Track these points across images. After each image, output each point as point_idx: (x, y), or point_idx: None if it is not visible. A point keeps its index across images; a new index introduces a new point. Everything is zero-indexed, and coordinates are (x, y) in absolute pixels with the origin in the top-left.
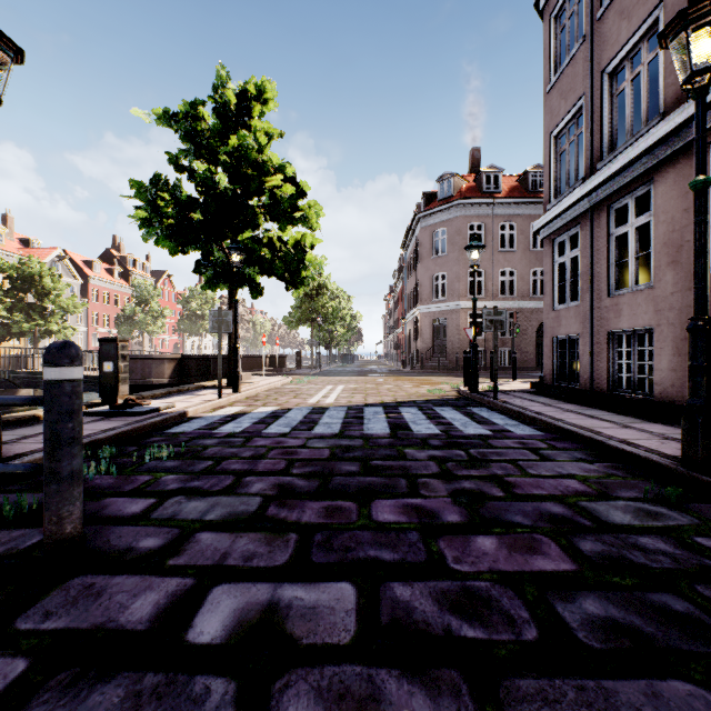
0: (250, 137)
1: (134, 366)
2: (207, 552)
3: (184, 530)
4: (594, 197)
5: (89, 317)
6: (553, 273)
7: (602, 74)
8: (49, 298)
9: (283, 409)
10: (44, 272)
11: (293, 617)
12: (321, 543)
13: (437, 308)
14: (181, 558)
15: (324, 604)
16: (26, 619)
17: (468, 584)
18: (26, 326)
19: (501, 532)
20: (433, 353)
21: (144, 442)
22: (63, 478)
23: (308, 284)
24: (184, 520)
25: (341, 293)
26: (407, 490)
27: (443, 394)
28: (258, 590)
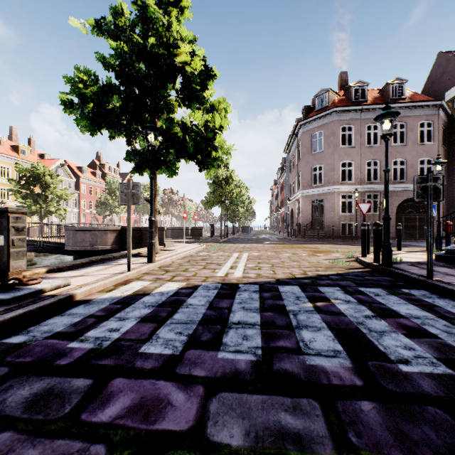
0: (160, 13)
1: (84, 235)
2: None
3: None
4: None
5: (80, 203)
6: None
7: None
8: (49, 189)
9: (189, 287)
10: (46, 173)
11: None
12: None
13: (315, 191)
14: None
15: None
16: None
17: None
18: (34, 208)
19: None
20: (312, 226)
21: None
22: None
23: (217, 167)
24: None
25: (242, 184)
26: None
27: (348, 266)
28: None
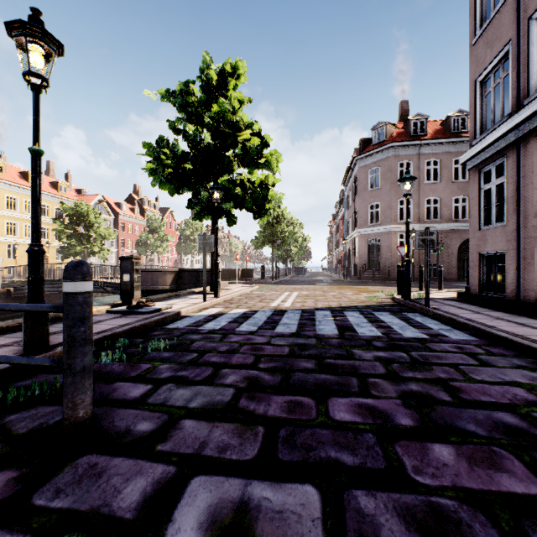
0: (227, 103)
1: (146, 276)
2: (188, 440)
3: (172, 416)
4: (521, 129)
5: (118, 242)
6: (479, 199)
7: (529, 21)
8: (93, 229)
9: (252, 311)
10: (90, 211)
11: (262, 521)
12: (285, 439)
13: (371, 231)
14: (167, 444)
15: (291, 509)
16: (41, 494)
17: (433, 501)
18: (78, 248)
19: (457, 441)
20: (369, 267)
21: (149, 335)
22: (77, 372)
23: (270, 214)
24: (173, 406)
25: (295, 221)
26: (358, 389)
27: (380, 301)
28: (230, 485)
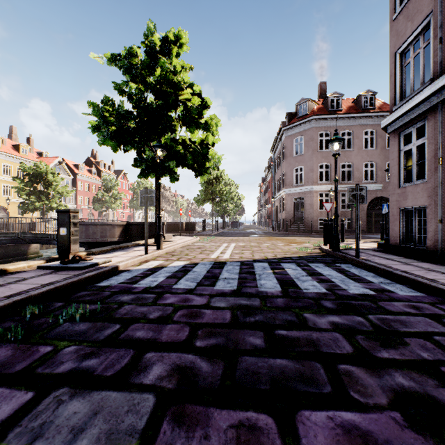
0: (168, 63)
1: (96, 229)
2: None
3: None
4: (444, 92)
5: (77, 199)
6: (399, 159)
7: None
8: (51, 187)
9: (192, 263)
10: (49, 171)
11: None
12: None
13: (296, 190)
14: None
15: None
16: None
17: None
18: (37, 204)
19: None
20: (294, 221)
21: (73, 297)
22: None
23: (210, 173)
24: None
25: (231, 182)
26: (332, 389)
27: (310, 252)
28: None
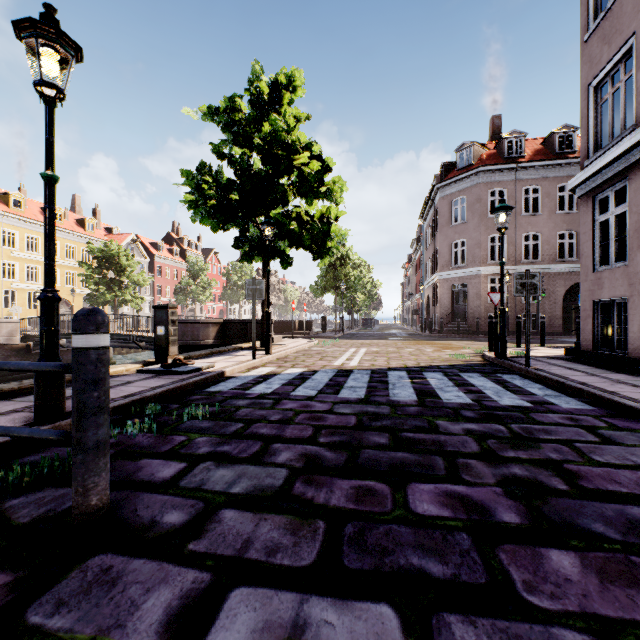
0: (280, 120)
1: (186, 329)
2: (228, 537)
3: (209, 504)
4: None
5: (154, 288)
6: (593, 233)
7: None
8: (125, 273)
9: (310, 371)
10: (121, 253)
11: None
12: (353, 539)
13: (456, 274)
14: (202, 542)
15: (361, 639)
16: (37, 608)
17: (555, 634)
18: (108, 296)
19: (581, 547)
20: (452, 318)
21: (186, 400)
22: (89, 448)
23: (332, 254)
24: (210, 491)
25: (362, 263)
26: (446, 472)
27: (467, 359)
28: (280, 602)
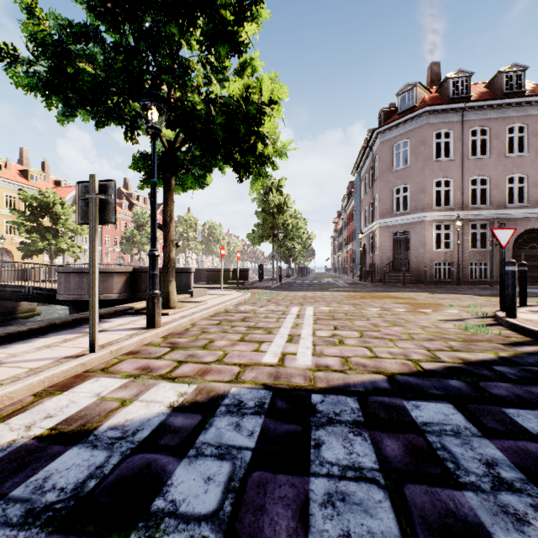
0: None
1: (80, 280)
2: None
3: None
4: None
5: (103, 239)
6: None
7: None
8: (59, 222)
9: (196, 404)
10: (57, 201)
11: None
12: None
13: (398, 221)
14: None
15: None
16: None
17: None
18: (40, 244)
19: None
20: (393, 267)
21: None
22: None
23: (267, 176)
24: None
25: (298, 215)
26: None
27: (501, 337)
28: None
